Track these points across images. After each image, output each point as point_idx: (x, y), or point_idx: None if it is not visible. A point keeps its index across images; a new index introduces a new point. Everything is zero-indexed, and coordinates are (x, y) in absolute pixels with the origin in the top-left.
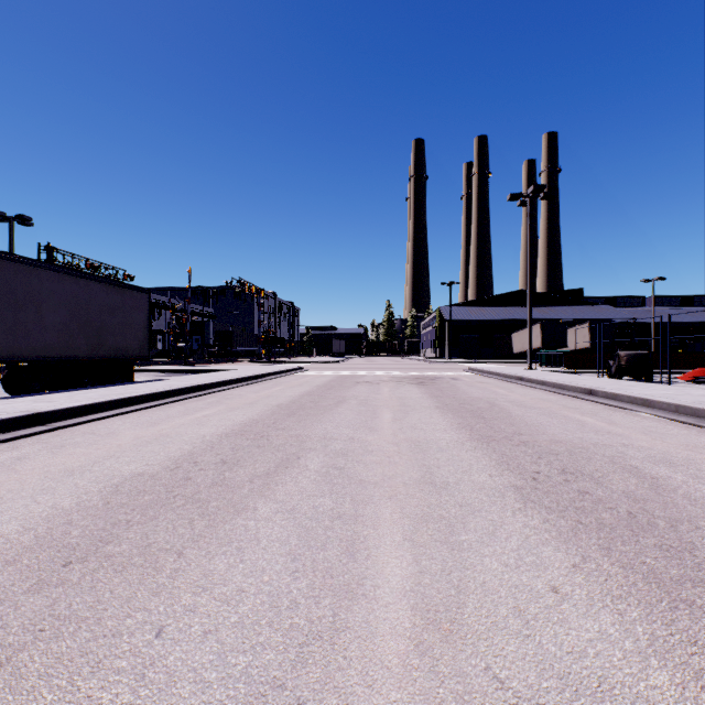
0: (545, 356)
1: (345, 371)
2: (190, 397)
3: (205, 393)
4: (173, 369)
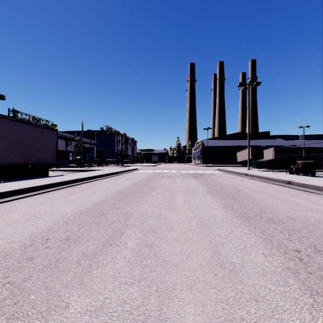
0: (256, 163)
1: (157, 170)
2: (73, 185)
3: (82, 183)
4: (73, 169)
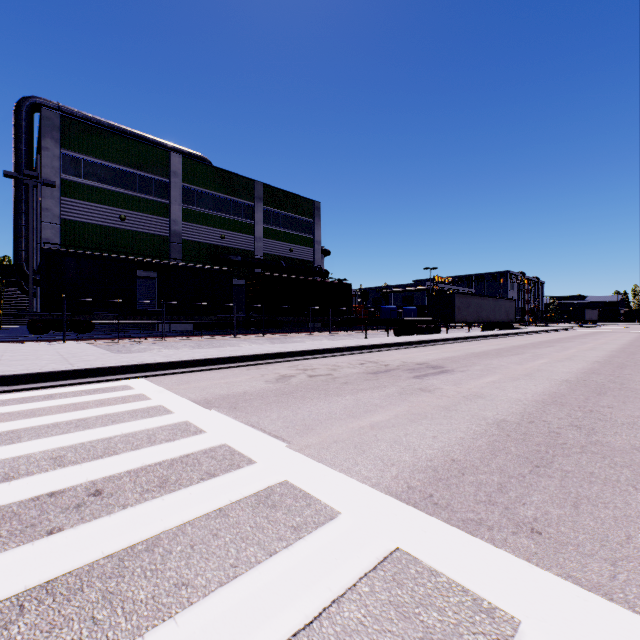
0: None
1: (601, 330)
2: (548, 332)
3: (550, 332)
4: None
